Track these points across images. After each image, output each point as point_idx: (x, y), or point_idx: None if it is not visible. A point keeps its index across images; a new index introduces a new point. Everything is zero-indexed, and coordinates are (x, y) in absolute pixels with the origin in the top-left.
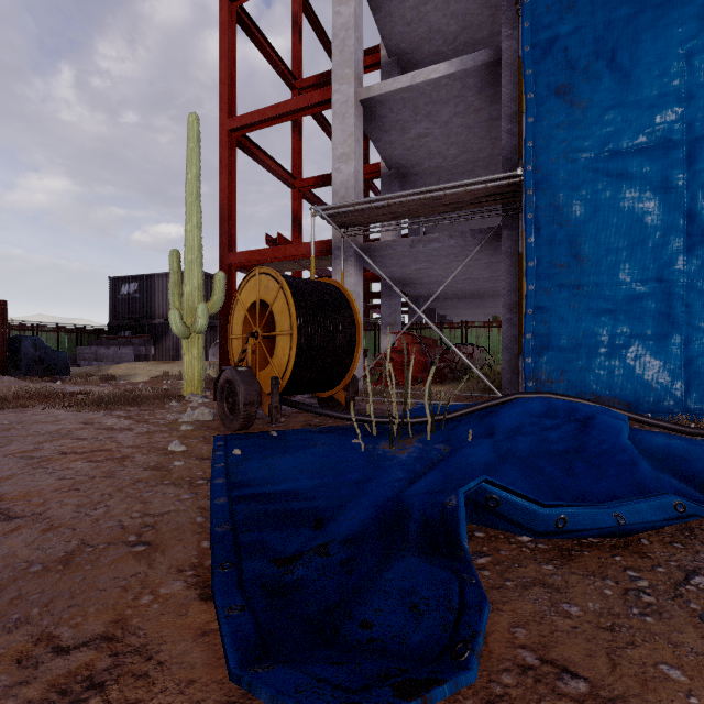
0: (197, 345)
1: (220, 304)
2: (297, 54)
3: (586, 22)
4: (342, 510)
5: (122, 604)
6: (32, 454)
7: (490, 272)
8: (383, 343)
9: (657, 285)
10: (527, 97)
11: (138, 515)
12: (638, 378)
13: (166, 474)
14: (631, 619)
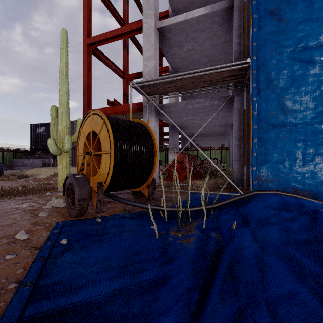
0: (65, 159)
1: None
2: (126, 10)
3: None
4: None
5: None
6: None
7: (224, 121)
8: (169, 158)
9: None
10: (253, 17)
11: None
12: (319, 179)
13: None
14: None
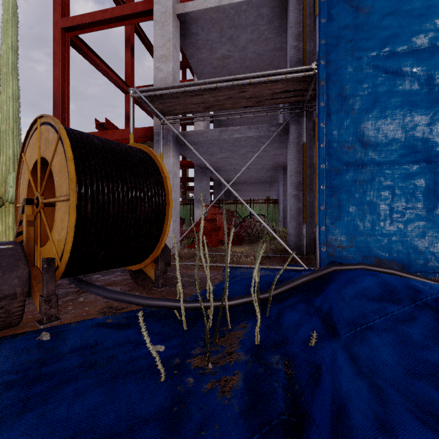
0: (12, 215)
1: None
2: None
3: None
4: None
5: None
6: None
7: (272, 163)
8: (196, 214)
9: (425, 166)
10: (321, 0)
11: None
12: (411, 244)
13: None
14: None
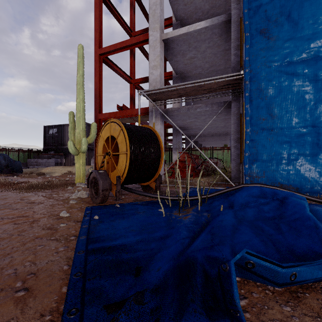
0: (82, 159)
1: (94, 138)
2: (132, 19)
3: None
4: (152, 261)
5: None
6: None
7: (224, 123)
8: (173, 157)
9: (311, 129)
10: (246, 35)
11: (28, 264)
12: (302, 176)
13: (54, 232)
14: None
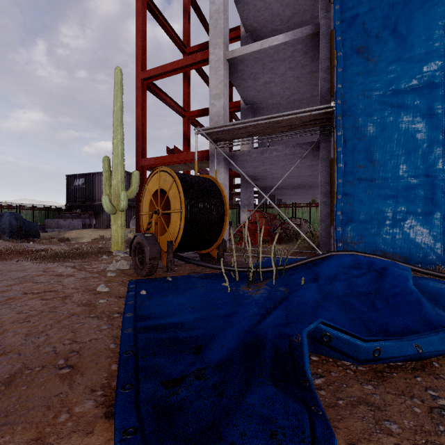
0: (120, 219)
1: (136, 191)
2: (186, 31)
3: (377, 5)
4: (215, 339)
5: (44, 422)
6: (3, 294)
7: (311, 171)
8: (242, 217)
9: (424, 179)
10: (337, 55)
11: (68, 342)
12: (412, 241)
13: (93, 309)
14: (440, 436)
